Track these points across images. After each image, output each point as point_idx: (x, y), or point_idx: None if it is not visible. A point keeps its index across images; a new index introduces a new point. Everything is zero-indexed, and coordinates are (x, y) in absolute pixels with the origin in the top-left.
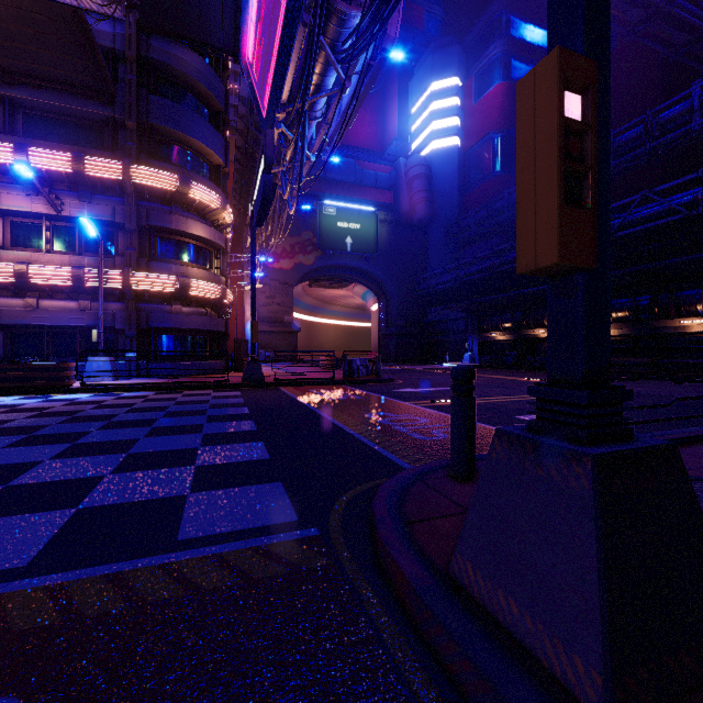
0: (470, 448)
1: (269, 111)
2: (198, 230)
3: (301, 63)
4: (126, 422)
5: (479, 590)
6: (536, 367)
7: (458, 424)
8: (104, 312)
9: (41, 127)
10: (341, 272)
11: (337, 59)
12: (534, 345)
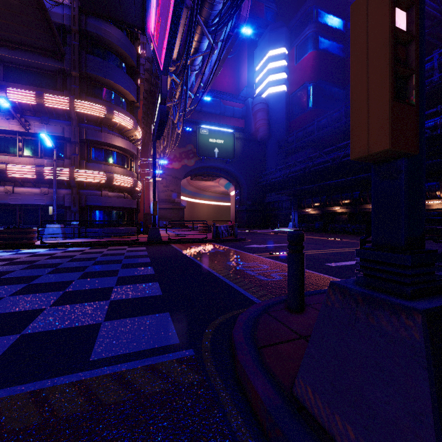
0: (301, 289)
1: (165, 65)
2: (119, 142)
3: (185, 33)
4: (67, 268)
5: (319, 412)
6: (335, 231)
7: (293, 272)
8: (57, 195)
9: (15, 75)
10: (211, 171)
11: (209, 31)
12: (333, 217)
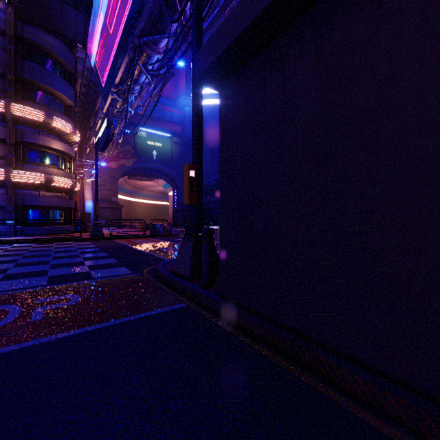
0: None
1: (107, 85)
2: (57, 145)
3: (127, 67)
4: (34, 255)
5: (177, 271)
6: None
7: None
8: None
9: None
10: (149, 172)
11: (147, 71)
12: None
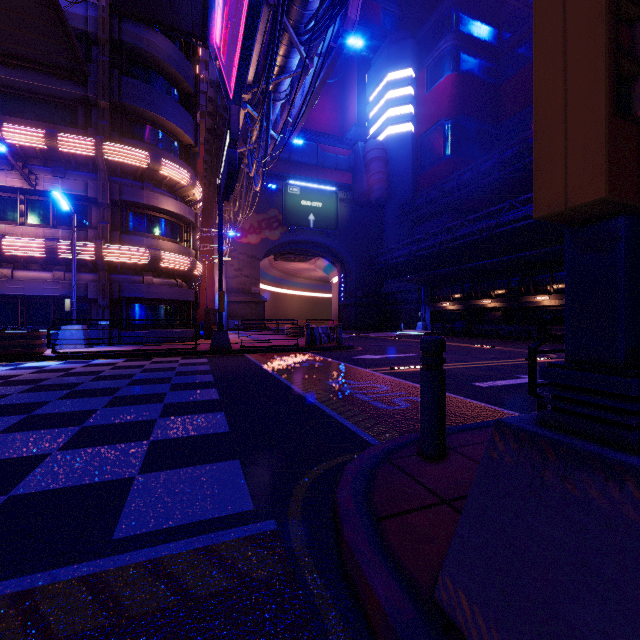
0: (441, 425)
1: (236, 92)
2: (168, 205)
3: (266, 45)
4: (89, 391)
5: (479, 635)
6: (484, 334)
7: (428, 399)
8: (78, 282)
9: (16, 105)
10: (304, 247)
11: (300, 41)
12: (481, 314)
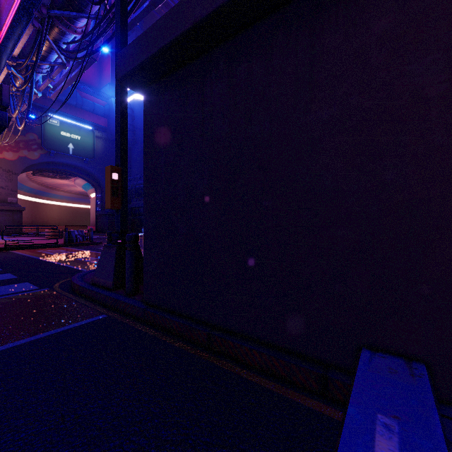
0: None
1: None
2: None
3: (30, 38)
4: None
5: (97, 281)
6: None
7: None
8: None
9: None
10: (64, 168)
11: (60, 50)
12: None
